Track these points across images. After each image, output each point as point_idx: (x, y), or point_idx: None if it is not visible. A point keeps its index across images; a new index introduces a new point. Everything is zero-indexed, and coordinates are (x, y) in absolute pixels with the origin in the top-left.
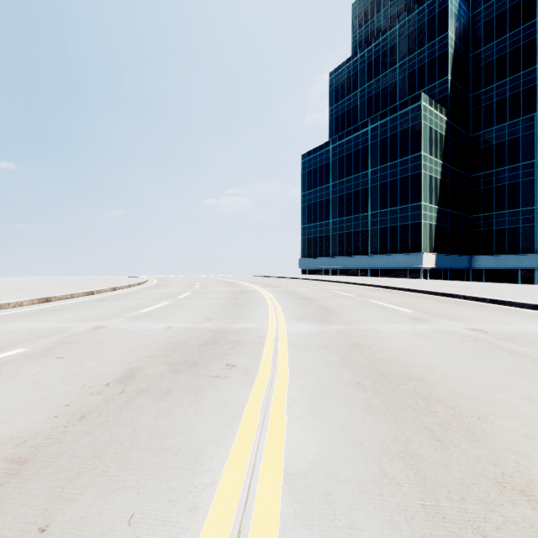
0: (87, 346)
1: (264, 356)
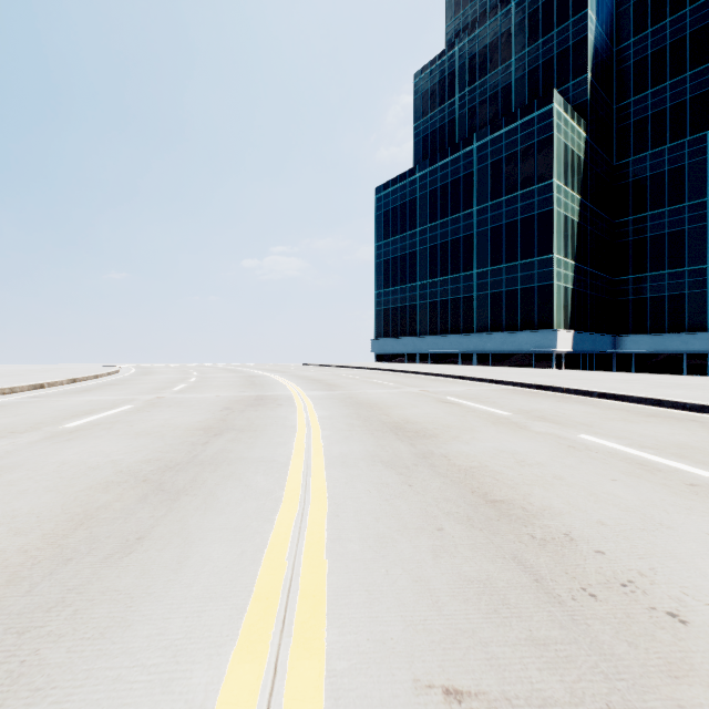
0: None
1: None
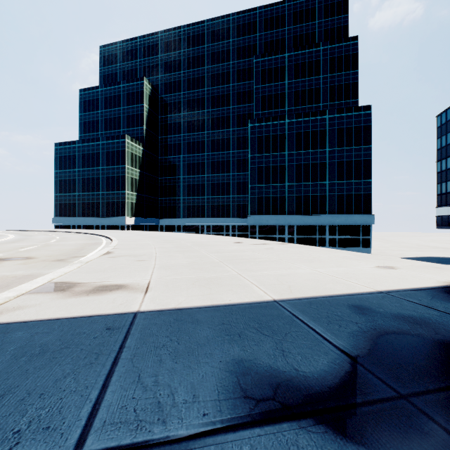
0: None
1: (5, 238)
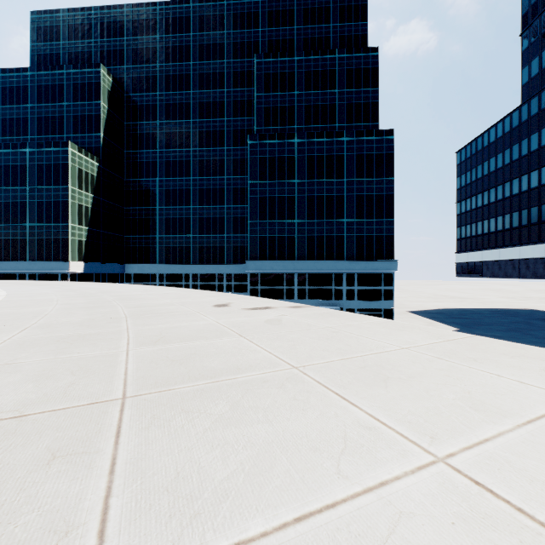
0: None
1: None
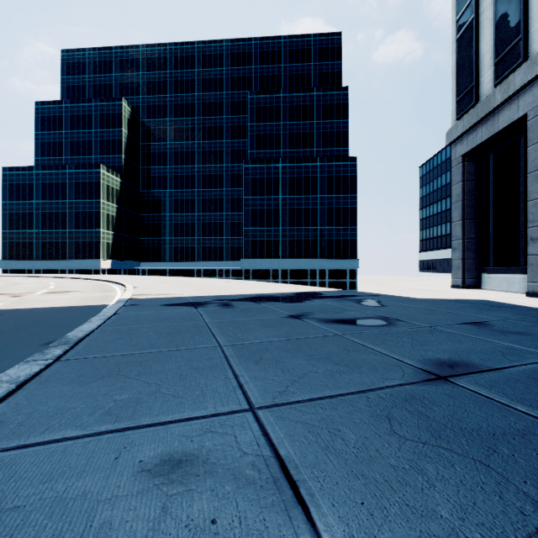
0: None
1: None
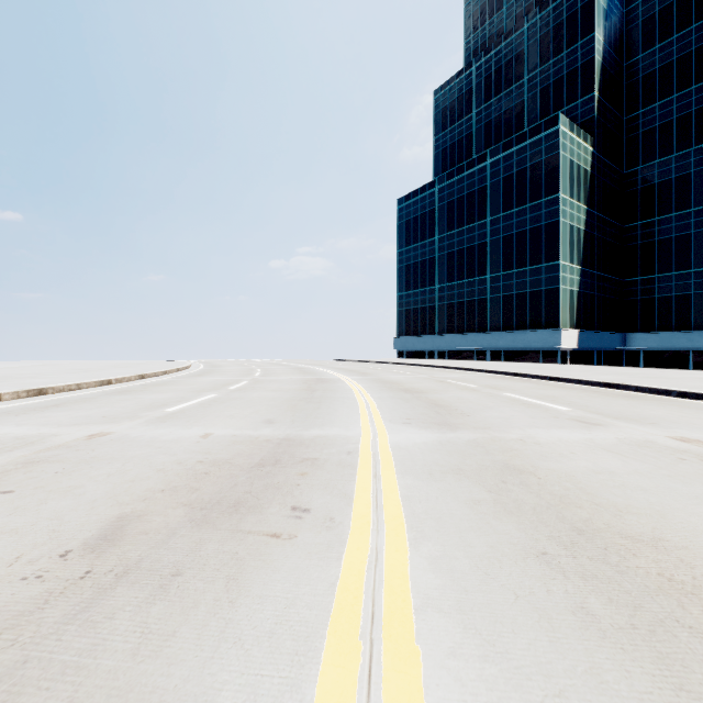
0: (64, 469)
1: (358, 489)
